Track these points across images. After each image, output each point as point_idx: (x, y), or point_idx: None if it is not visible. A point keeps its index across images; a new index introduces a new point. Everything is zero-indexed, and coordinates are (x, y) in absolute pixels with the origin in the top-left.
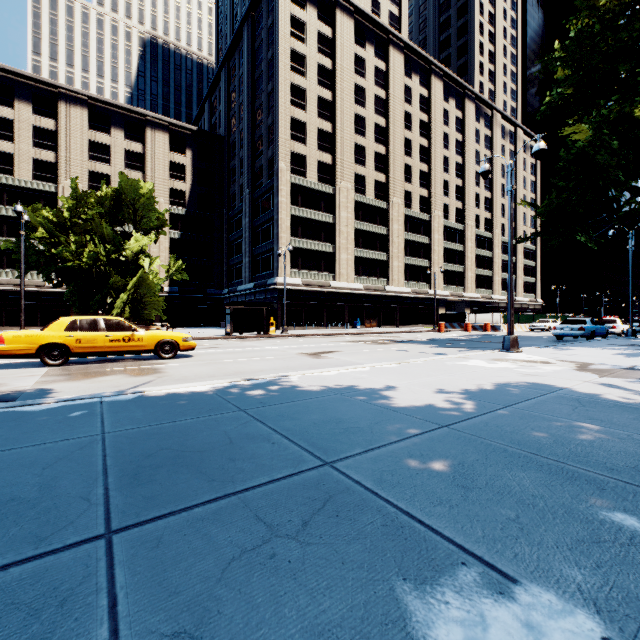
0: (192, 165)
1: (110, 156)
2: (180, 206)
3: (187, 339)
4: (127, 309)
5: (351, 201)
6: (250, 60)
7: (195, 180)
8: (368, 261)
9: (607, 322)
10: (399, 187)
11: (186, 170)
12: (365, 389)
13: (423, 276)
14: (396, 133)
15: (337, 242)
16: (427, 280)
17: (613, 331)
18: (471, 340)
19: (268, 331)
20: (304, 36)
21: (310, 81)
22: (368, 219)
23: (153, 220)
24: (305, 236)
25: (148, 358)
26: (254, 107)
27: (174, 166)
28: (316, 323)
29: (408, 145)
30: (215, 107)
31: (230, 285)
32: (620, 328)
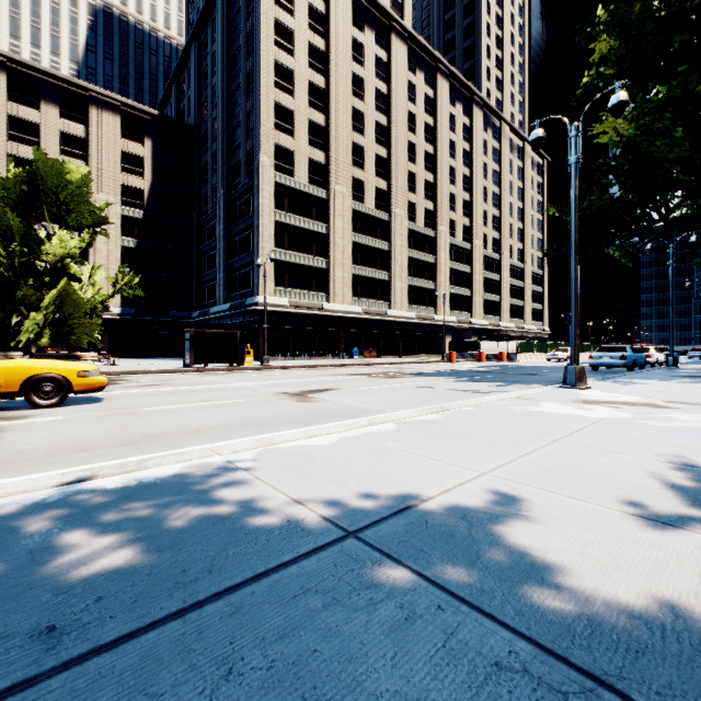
0: (152, 158)
1: (39, 138)
2: (136, 208)
3: (87, 373)
4: (47, 333)
5: (348, 209)
6: (225, 32)
7: (156, 177)
8: (367, 280)
9: (640, 350)
10: (402, 197)
11: (144, 164)
12: (415, 501)
13: (428, 300)
14: (399, 135)
15: (331, 256)
16: (433, 304)
17: (648, 360)
18: (496, 372)
19: (243, 362)
20: (292, 6)
21: (299, 62)
22: (367, 232)
23: (86, 214)
24: (293, 248)
25: (16, 406)
26: (230, 90)
27: (128, 157)
28: (306, 352)
29: (412, 150)
30: (183, 91)
31: (201, 307)
32: (655, 357)
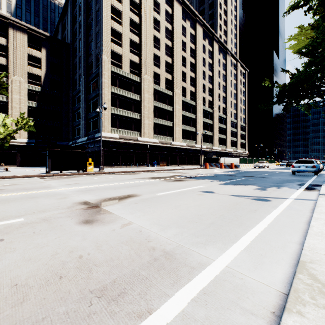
0: (46, 59)
1: None
2: (37, 85)
3: None
4: None
5: (151, 88)
6: None
7: (48, 69)
8: (161, 126)
9: None
10: (179, 84)
11: (41, 62)
12: None
13: (192, 137)
14: (177, 52)
15: (142, 112)
16: (194, 139)
17: None
18: (239, 175)
19: (86, 169)
20: None
21: (125, 7)
22: (161, 100)
23: None
24: (121, 107)
25: None
26: (88, 22)
27: (32, 58)
28: (128, 163)
29: (184, 60)
30: (65, 27)
31: (73, 139)
32: (321, 166)
